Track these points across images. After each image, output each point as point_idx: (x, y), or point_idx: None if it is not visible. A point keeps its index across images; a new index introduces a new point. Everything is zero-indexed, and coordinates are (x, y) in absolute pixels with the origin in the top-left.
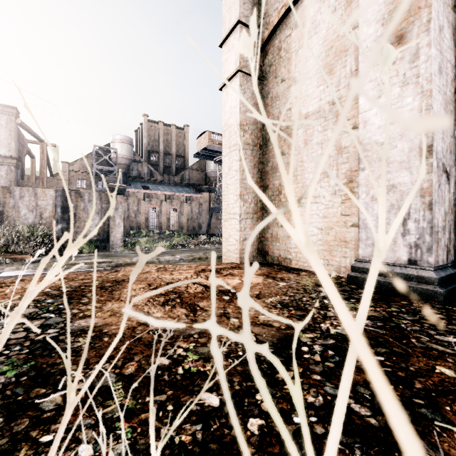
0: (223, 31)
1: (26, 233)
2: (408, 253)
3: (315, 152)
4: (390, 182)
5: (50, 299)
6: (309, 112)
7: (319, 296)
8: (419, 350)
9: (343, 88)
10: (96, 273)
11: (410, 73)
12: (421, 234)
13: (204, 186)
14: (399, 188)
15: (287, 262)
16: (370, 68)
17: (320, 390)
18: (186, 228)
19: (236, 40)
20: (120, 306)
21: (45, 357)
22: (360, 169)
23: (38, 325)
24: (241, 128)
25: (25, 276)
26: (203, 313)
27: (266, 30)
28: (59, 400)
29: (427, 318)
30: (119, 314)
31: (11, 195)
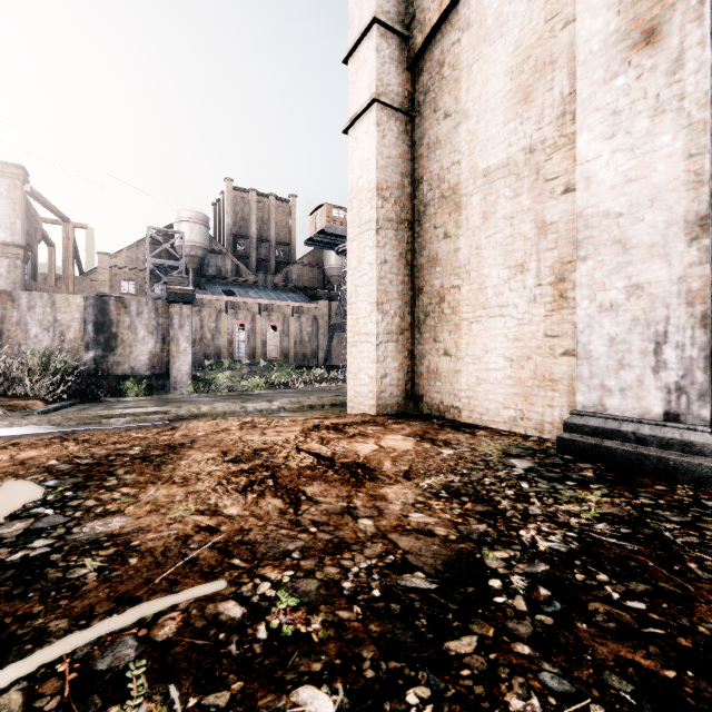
0: (349, 38)
1: (35, 365)
2: (664, 401)
3: (501, 233)
4: (633, 281)
5: (53, 480)
6: (491, 167)
7: (512, 474)
8: (707, 586)
9: (547, 125)
10: (139, 431)
11: (668, 93)
12: (688, 369)
13: (320, 290)
14: (648, 290)
15: (454, 413)
16: (596, 87)
17: (533, 680)
18: (292, 356)
19: (370, 50)
20: (169, 492)
21: (14, 600)
22: (580, 258)
23: (20, 532)
24: (379, 194)
25: (21, 436)
26: (311, 508)
27: (419, 34)
28: (17, 703)
29: (707, 518)
30: (165, 509)
31: (14, 305)
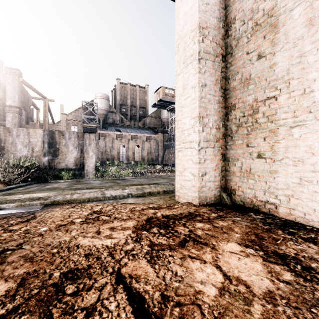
0: None
1: (10, 163)
2: None
3: None
4: None
5: None
6: None
7: None
8: None
9: None
10: None
11: None
12: None
13: (159, 128)
14: None
15: (269, 208)
16: None
17: None
18: (146, 159)
19: None
20: None
21: None
22: None
23: None
24: (200, 32)
25: None
26: None
27: None
28: None
29: None
30: None
31: (10, 134)
